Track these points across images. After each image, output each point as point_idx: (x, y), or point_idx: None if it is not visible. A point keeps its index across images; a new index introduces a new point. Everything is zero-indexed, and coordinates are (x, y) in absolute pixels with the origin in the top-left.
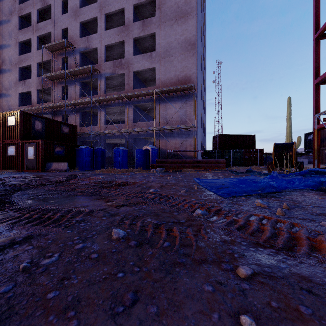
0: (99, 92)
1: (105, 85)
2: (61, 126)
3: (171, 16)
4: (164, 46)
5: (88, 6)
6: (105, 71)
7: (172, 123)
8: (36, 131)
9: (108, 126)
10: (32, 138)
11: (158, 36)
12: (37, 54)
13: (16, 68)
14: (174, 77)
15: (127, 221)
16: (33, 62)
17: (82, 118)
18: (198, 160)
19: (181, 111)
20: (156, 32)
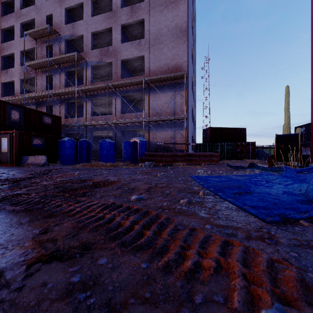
0: (85, 82)
1: (91, 74)
2: (42, 116)
3: (161, 1)
4: (154, 32)
5: None
6: (92, 60)
7: (162, 114)
8: (13, 121)
9: (95, 118)
10: (8, 129)
11: (147, 23)
12: (21, 42)
13: None
14: (164, 65)
15: None
16: (16, 51)
17: (68, 109)
18: (191, 153)
19: (172, 102)
20: (145, 18)
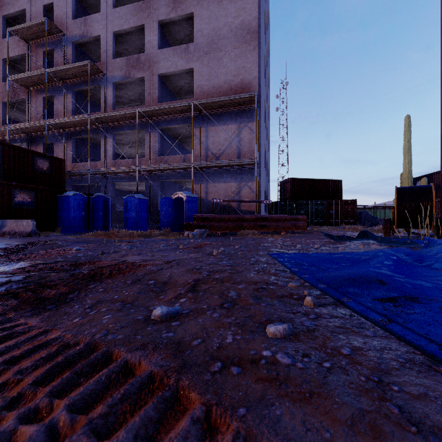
0: (104, 107)
1: (113, 96)
2: (34, 158)
3: None
4: (208, 34)
5: None
6: (114, 73)
7: (221, 157)
8: None
9: (119, 162)
10: None
11: (199, 19)
12: (3, 44)
13: None
14: (224, 83)
15: None
16: None
17: (78, 149)
18: (264, 216)
19: (235, 139)
20: (195, 12)
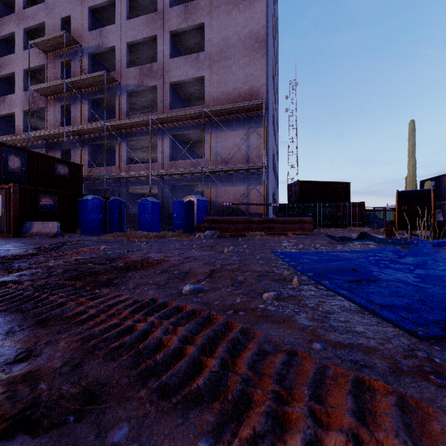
0: (118, 114)
1: (127, 103)
2: (55, 164)
3: None
4: (218, 43)
5: None
6: (128, 82)
7: (230, 162)
8: (11, 171)
9: (132, 166)
10: (3, 182)
11: (209, 29)
12: (24, 56)
13: None
14: (233, 90)
15: None
16: (17, 69)
17: (93, 154)
18: (272, 219)
19: (244, 144)
20: (206, 23)
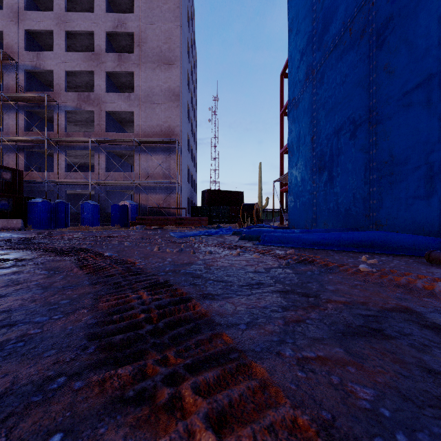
0: (57, 129)
1: (65, 121)
2: (0, 170)
3: (154, 58)
4: (145, 89)
5: (39, 13)
6: (66, 103)
7: (154, 176)
8: None
9: (71, 174)
10: None
11: (138, 77)
12: None
13: None
14: (157, 126)
15: (129, 243)
16: None
17: (28, 159)
18: (181, 217)
19: (164, 165)
20: (136, 72)
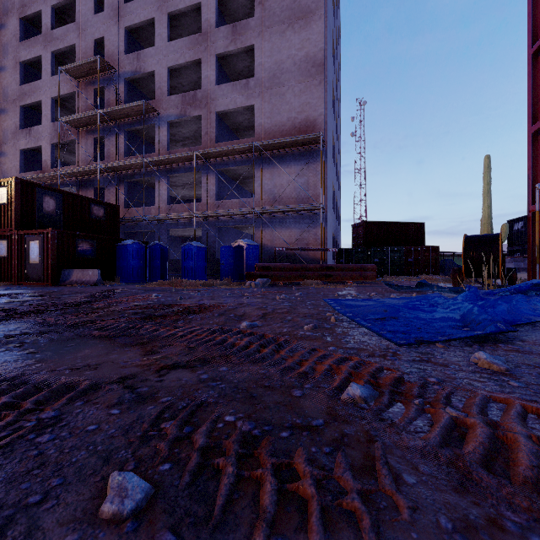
0: (158, 148)
1: (168, 136)
2: (90, 205)
3: (283, 16)
4: (270, 68)
5: (139, 0)
6: (168, 112)
7: (283, 201)
8: (46, 214)
9: (174, 207)
10: (38, 226)
11: (260, 52)
12: (52, 82)
13: (15, 106)
14: (287, 121)
15: (170, 425)
16: (44, 97)
17: (129, 193)
18: (330, 265)
19: (299, 181)
20: (256, 45)
